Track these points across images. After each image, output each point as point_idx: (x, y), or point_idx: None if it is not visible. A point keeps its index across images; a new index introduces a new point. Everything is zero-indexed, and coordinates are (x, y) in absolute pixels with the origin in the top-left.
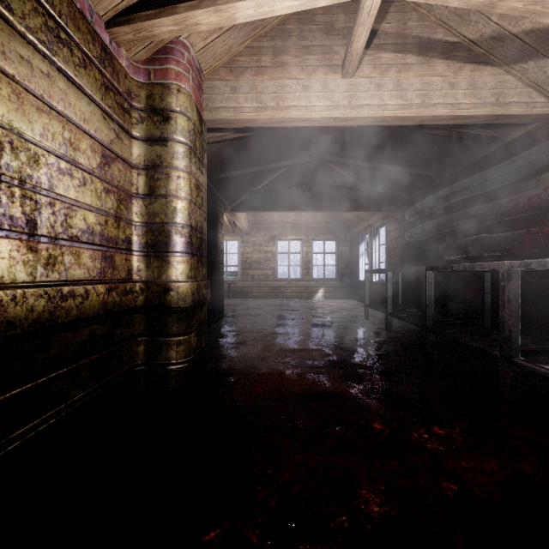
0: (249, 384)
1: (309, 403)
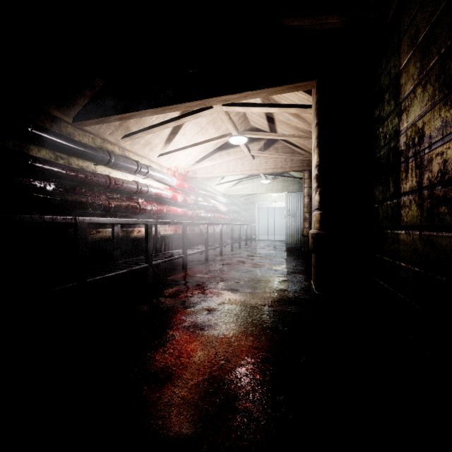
0: (273, 298)
1: (243, 288)
